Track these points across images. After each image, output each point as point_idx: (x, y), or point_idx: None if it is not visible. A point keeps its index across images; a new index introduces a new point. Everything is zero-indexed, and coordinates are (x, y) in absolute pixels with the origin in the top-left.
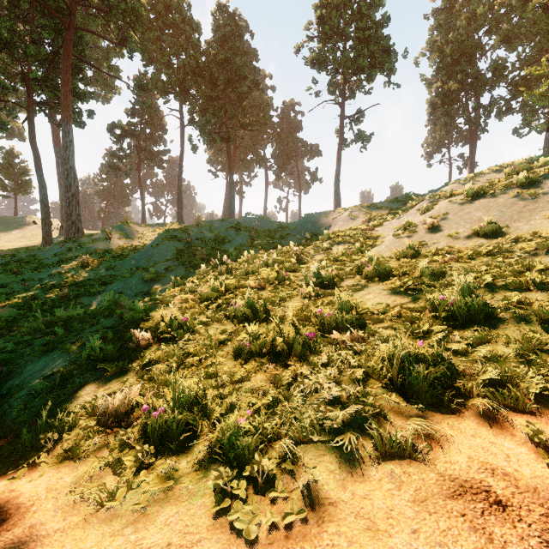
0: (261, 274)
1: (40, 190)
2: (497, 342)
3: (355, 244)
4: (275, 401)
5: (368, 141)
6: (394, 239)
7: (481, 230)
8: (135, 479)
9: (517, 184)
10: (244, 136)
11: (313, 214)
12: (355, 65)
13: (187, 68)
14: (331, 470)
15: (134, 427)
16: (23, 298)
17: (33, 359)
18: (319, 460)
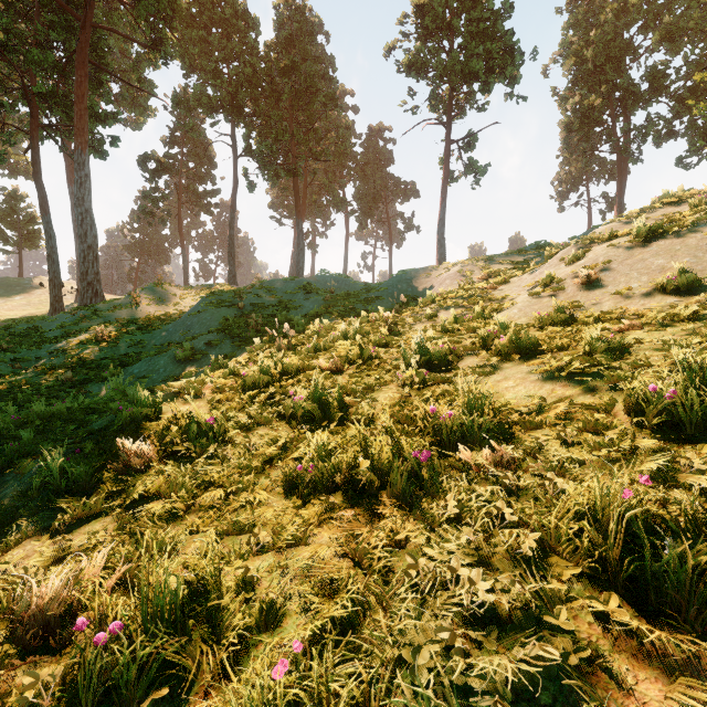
0: (337, 351)
1: (47, 240)
2: None
3: (471, 308)
4: (357, 604)
5: (483, 175)
6: (530, 300)
7: (670, 283)
8: None
9: None
10: (316, 170)
11: (409, 271)
12: (466, 69)
13: (240, 77)
14: None
15: (72, 650)
16: (10, 384)
17: None
18: None
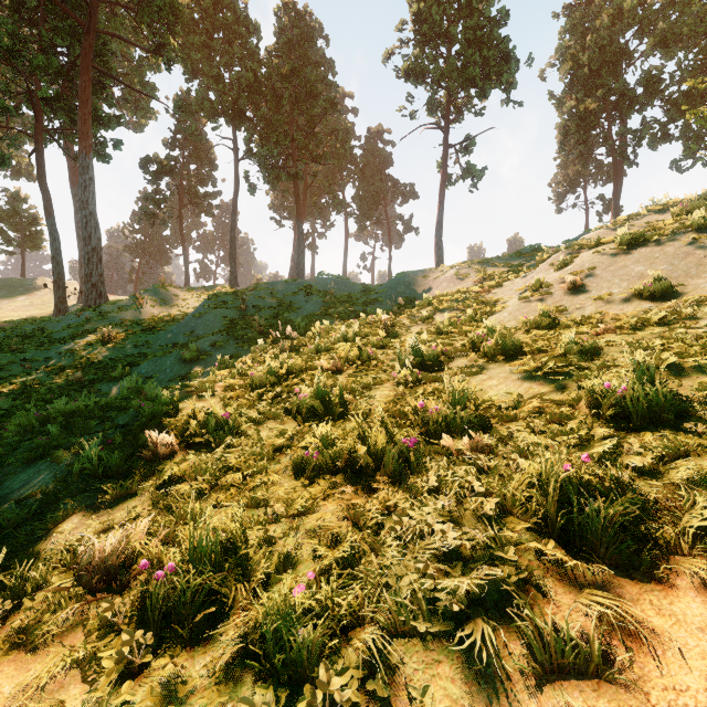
0: (337, 352)
1: (52, 243)
2: (700, 455)
3: (466, 311)
4: (355, 552)
5: (480, 178)
6: (520, 304)
7: (646, 289)
8: (114, 694)
9: (692, 227)
10: (316, 173)
11: (408, 273)
12: (463, 76)
13: (242, 82)
14: (454, 697)
15: (131, 590)
16: (22, 383)
17: (14, 471)
18: (431, 673)
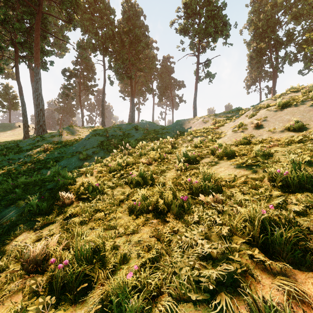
0: (149, 155)
1: (22, 107)
2: None
3: (207, 137)
4: (158, 254)
5: (213, 78)
6: (232, 133)
7: (291, 126)
8: None
9: (312, 98)
10: (140, 76)
11: (181, 120)
12: (206, 32)
13: (107, 35)
14: None
15: (47, 272)
16: (7, 170)
17: None
18: None
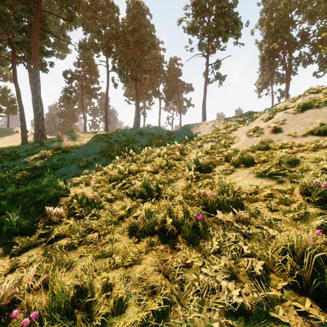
0: (155, 162)
1: (20, 110)
2: None
3: (219, 142)
4: (166, 301)
5: (223, 80)
6: (247, 138)
7: (315, 130)
8: None
9: None
10: (146, 78)
11: (189, 125)
12: (216, 31)
13: (110, 34)
14: None
15: (13, 324)
16: (1, 178)
17: None
18: None
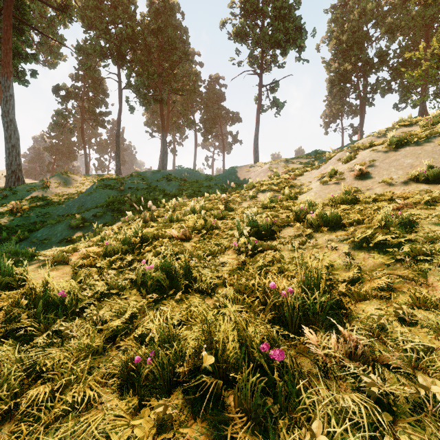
0: (187, 222)
1: None
2: None
3: (280, 191)
4: None
5: (282, 108)
6: (321, 186)
7: (422, 175)
8: None
9: None
10: (175, 100)
11: (236, 167)
12: (272, 39)
13: (123, 34)
14: None
15: None
16: None
17: None
18: None
